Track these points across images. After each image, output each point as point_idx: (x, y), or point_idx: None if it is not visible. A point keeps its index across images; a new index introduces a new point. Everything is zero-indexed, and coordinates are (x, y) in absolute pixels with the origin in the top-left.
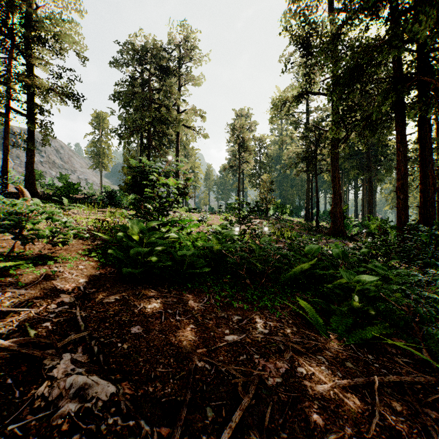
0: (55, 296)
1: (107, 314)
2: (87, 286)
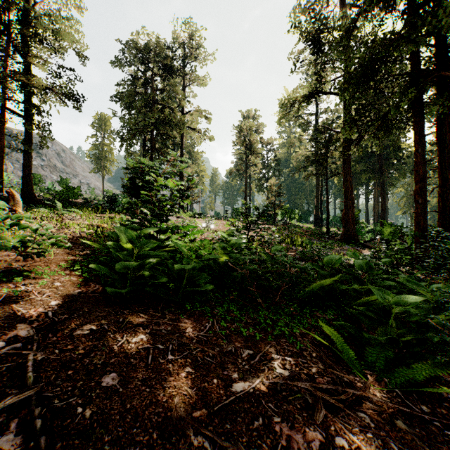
0: (9, 328)
1: (74, 354)
2: (58, 310)
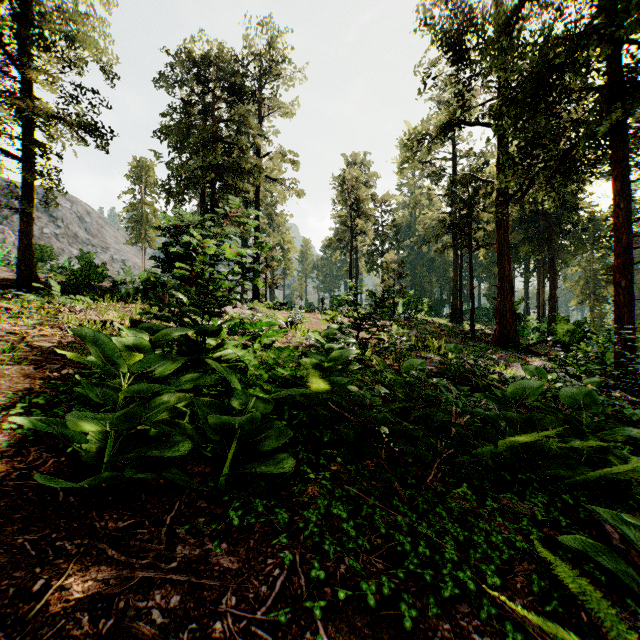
0: None
1: None
2: None
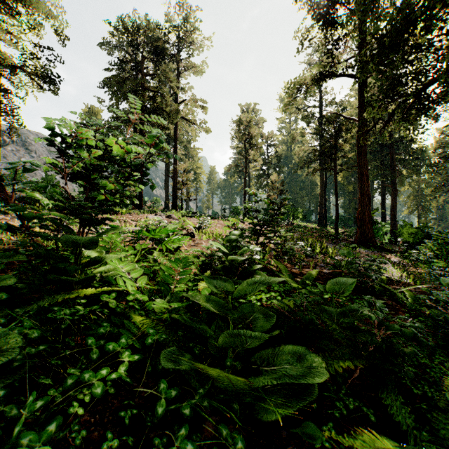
0: None
1: None
2: None
